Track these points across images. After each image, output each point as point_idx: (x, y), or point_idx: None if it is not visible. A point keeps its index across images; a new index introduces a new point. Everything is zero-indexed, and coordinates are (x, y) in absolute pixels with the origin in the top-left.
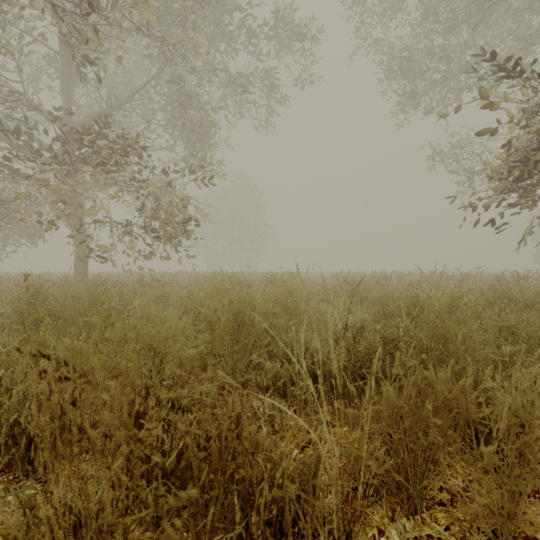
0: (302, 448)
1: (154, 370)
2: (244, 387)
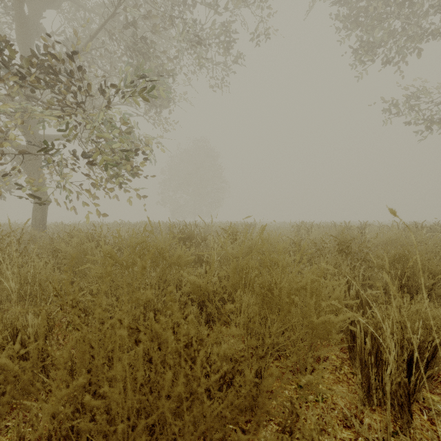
0: None
1: None
2: None
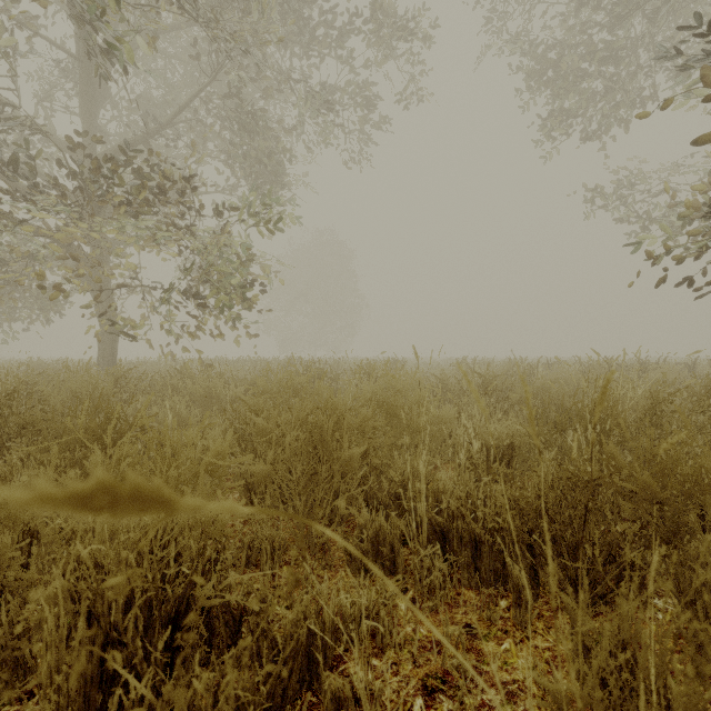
0: (431, 694)
1: (157, 542)
2: (324, 553)
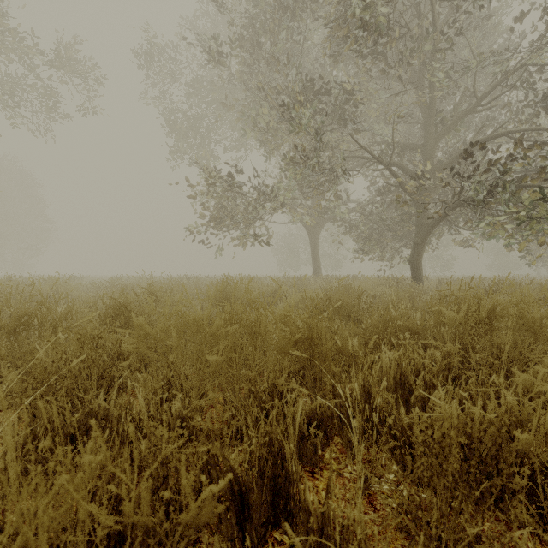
0: None
1: None
2: None
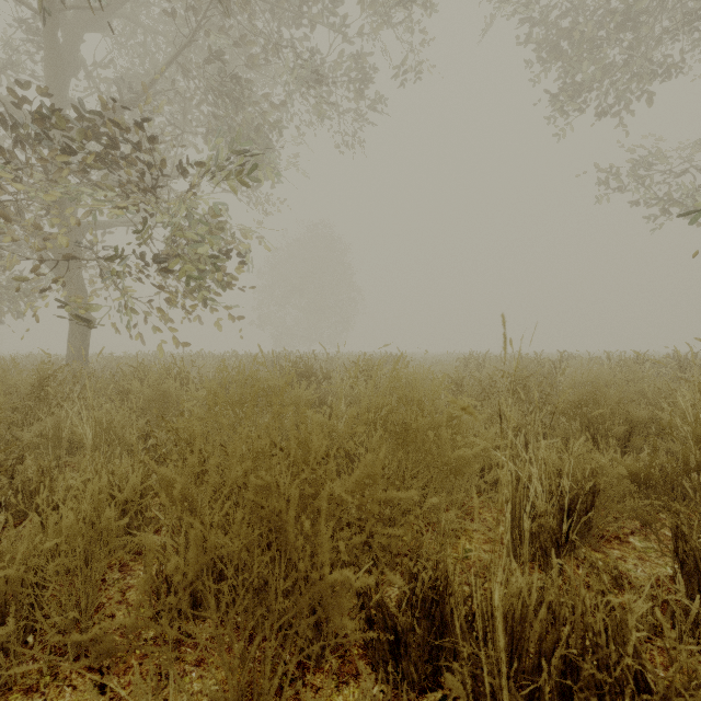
0: None
1: None
2: None
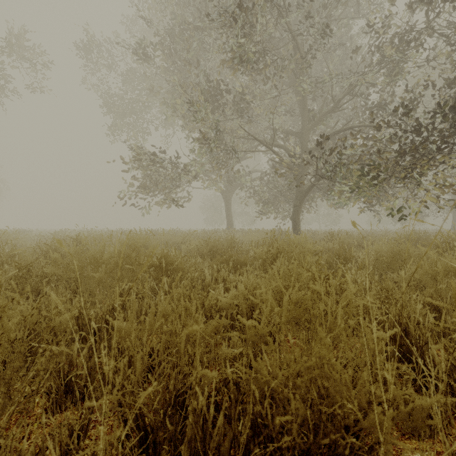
0: None
1: None
2: None
